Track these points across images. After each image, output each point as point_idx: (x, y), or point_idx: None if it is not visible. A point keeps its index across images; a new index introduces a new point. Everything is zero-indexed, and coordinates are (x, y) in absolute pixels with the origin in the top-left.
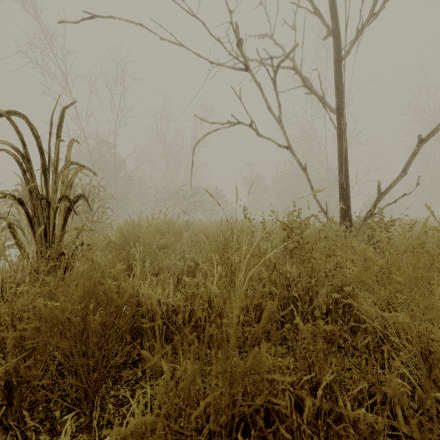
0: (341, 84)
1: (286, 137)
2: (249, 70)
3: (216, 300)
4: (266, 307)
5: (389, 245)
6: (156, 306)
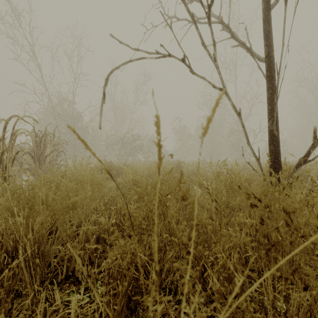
0: (270, 32)
1: (221, 78)
2: None
3: None
4: None
5: None
6: None
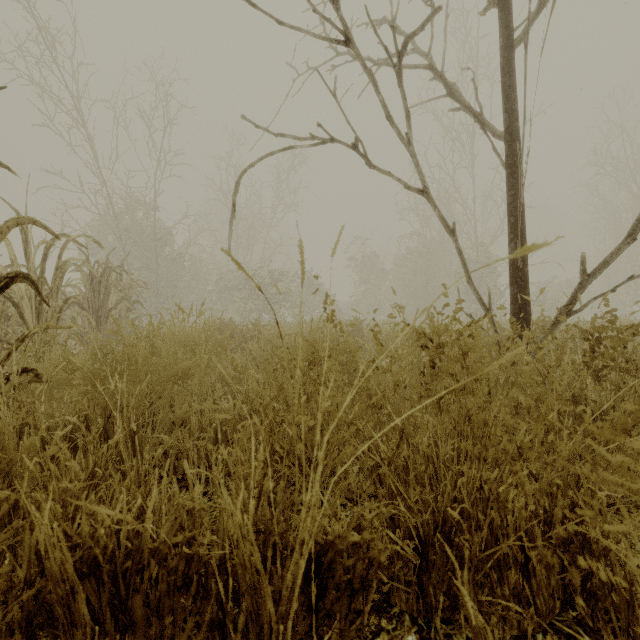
0: (513, 87)
1: (420, 172)
2: (353, 45)
3: (245, 546)
4: (381, 557)
5: (630, 375)
6: (73, 572)
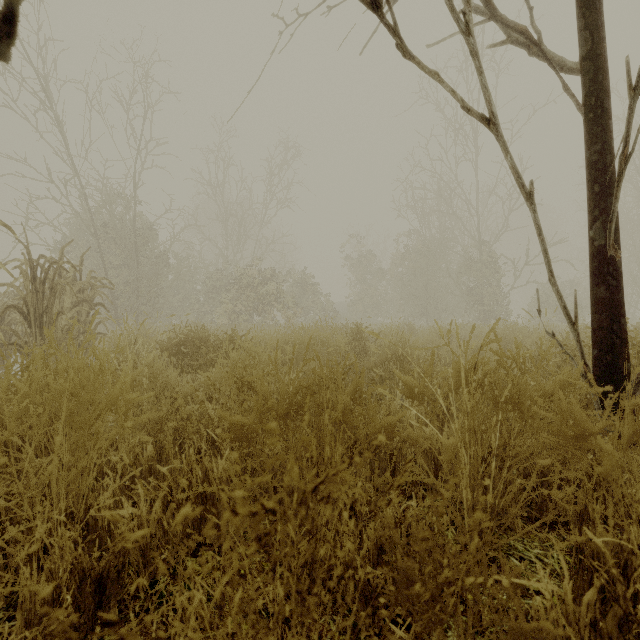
0: None
1: (484, 86)
2: None
3: None
4: None
5: None
6: None
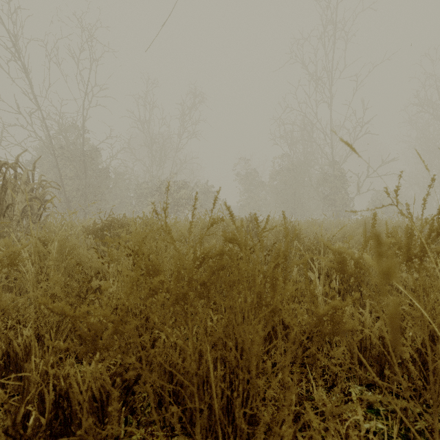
0: None
1: None
2: None
3: None
4: None
5: None
6: None
